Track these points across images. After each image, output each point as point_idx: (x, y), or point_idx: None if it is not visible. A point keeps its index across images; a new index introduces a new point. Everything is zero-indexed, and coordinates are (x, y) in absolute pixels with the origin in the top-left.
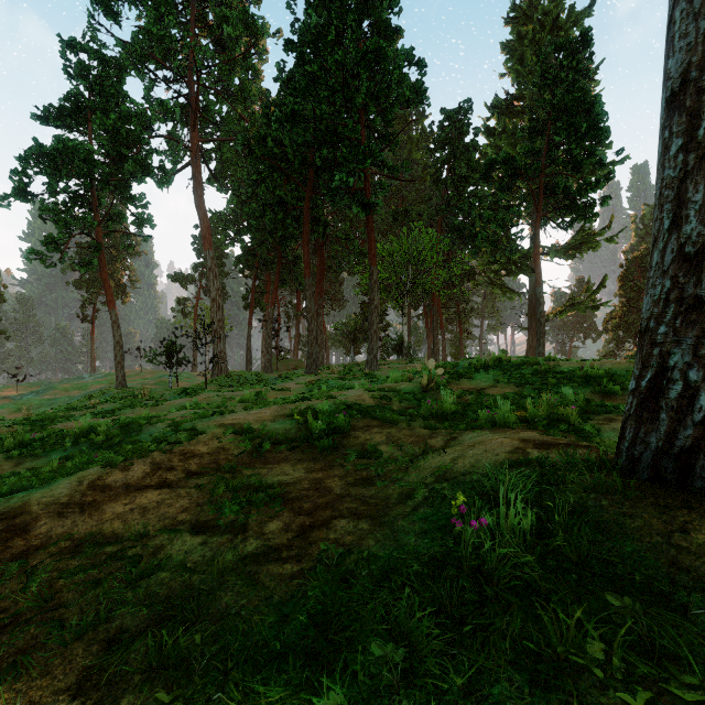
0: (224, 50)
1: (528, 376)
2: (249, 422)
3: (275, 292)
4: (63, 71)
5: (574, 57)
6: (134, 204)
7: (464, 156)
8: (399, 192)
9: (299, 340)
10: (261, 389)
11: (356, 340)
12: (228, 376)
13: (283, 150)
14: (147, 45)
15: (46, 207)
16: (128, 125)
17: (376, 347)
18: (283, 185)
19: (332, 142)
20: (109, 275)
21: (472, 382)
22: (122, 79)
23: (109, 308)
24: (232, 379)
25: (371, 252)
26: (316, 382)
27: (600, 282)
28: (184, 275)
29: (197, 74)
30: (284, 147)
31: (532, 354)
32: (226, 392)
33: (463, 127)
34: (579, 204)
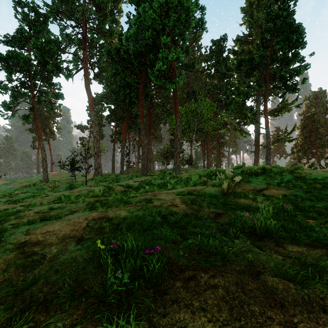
0: (100, 10)
1: (292, 180)
2: (54, 240)
3: (126, 132)
4: (15, 17)
5: (287, 2)
6: (53, 87)
7: (223, 63)
8: (189, 84)
9: (139, 158)
10: (112, 185)
11: (167, 158)
12: (101, 176)
13: (129, 57)
14: (59, 5)
15: (3, 87)
16: (49, 46)
17: (178, 161)
18: (129, 76)
19: (155, 51)
20: (46, 126)
21: (249, 185)
22: (47, 23)
23: (39, 141)
24: (103, 178)
25: (176, 110)
26: (145, 181)
27: (293, 128)
28: (82, 126)
29: (85, 20)
30: (130, 55)
31: (257, 164)
32: (93, 187)
33: (222, 48)
34: (288, 84)
